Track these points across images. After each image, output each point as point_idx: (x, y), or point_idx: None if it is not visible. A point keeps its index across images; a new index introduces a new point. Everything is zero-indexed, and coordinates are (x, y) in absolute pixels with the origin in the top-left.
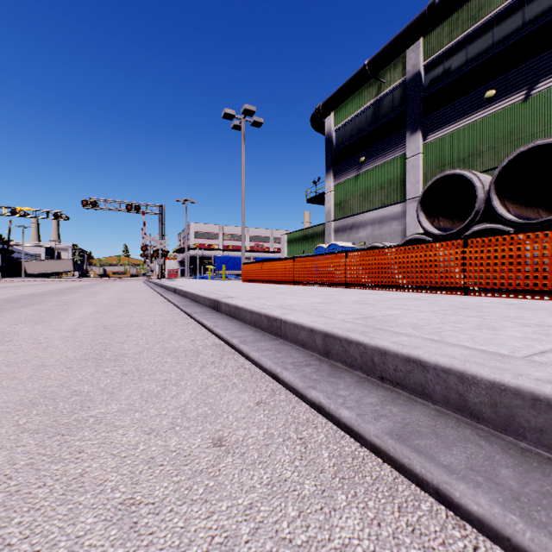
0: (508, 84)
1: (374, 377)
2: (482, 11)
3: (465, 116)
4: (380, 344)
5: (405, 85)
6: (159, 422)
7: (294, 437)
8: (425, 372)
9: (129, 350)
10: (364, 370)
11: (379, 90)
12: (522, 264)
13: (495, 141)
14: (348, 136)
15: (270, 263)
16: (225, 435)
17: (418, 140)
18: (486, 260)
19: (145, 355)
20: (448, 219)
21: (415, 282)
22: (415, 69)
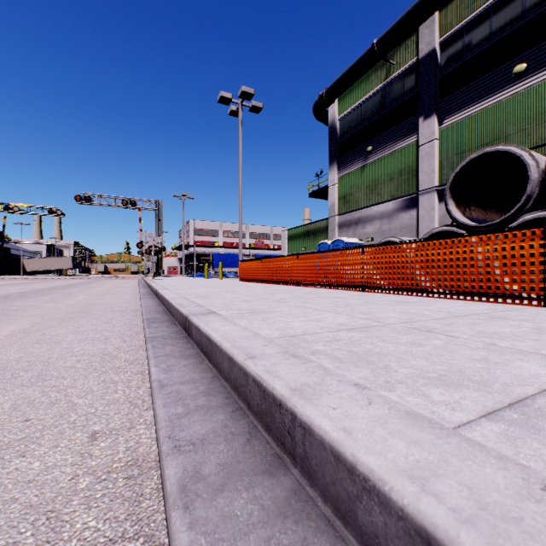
0: (542, 55)
1: None
2: None
3: (489, 95)
4: None
5: (418, 66)
6: None
7: None
8: None
9: None
10: None
11: (388, 73)
12: None
13: (526, 122)
14: (354, 125)
15: (270, 261)
16: None
17: (433, 124)
18: None
19: None
20: (480, 208)
21: (462, 286)
22: (429, 47)
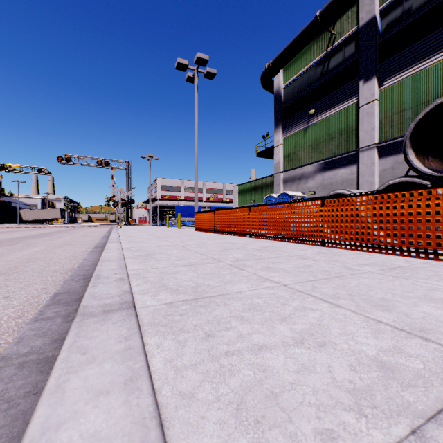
0: None
1: None
2: None
3: (430, 55)
4: None
5: (358, 34)
6: None
7: None
8: None
9: None
10: None
11: (329, 42)
12: None
13: None
14: (297, 91)
15: (222, 212)
16: None
17: (374, 86)
18: None
19: None
20: (437, 159)
21: None
22: (370, 15)
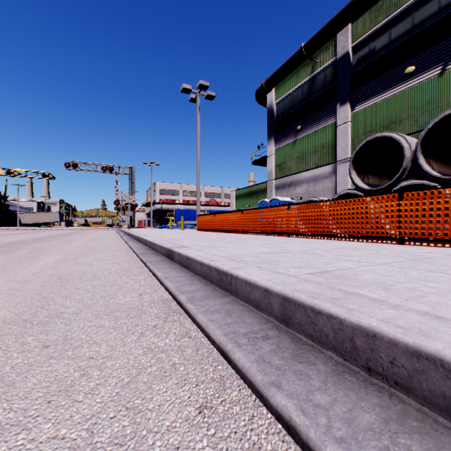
0: (426, 60)
1: (356, 364)
2: None
3: (388, 89)
4: (366, 323)
5: (336, 64)
6: None
7: None
8: None
9: (69, 308)
10: (339, 352)
11: (313, 68)
12: None
13: (414, 110)
14: (287, 108)
15: (221, 215)
16: None
17: (347, 110)
18: (422, 212)
19: (82, 316)
20: (375, 176)
21: (352, 232)
22: (344, 50)
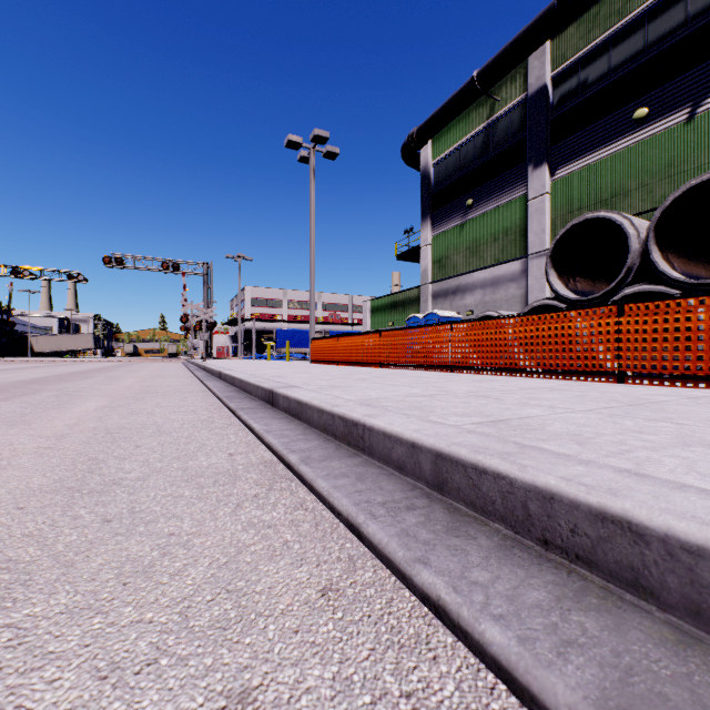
0: (665, 99)
1: (530, 538)
2: (630, 4)
3: (607, 143)
4: (542, 481)
5: (527, 104)
6: (132, 642)
7: (394, 691)
8: (641, 545)
9: (130, 473)
10: (509, 523)
11: (491, 110)
12: (705, 339)
13: (648, 176)
14: (451, 172)
15: (348, 338)
16: (255, 685)
17: (544, 175)
18: (652, 335)
19: (151, 483)
20: (587, 279)
21: (548, 364)
22: (539, 82)
